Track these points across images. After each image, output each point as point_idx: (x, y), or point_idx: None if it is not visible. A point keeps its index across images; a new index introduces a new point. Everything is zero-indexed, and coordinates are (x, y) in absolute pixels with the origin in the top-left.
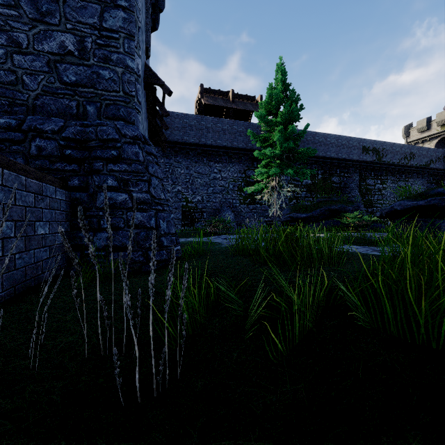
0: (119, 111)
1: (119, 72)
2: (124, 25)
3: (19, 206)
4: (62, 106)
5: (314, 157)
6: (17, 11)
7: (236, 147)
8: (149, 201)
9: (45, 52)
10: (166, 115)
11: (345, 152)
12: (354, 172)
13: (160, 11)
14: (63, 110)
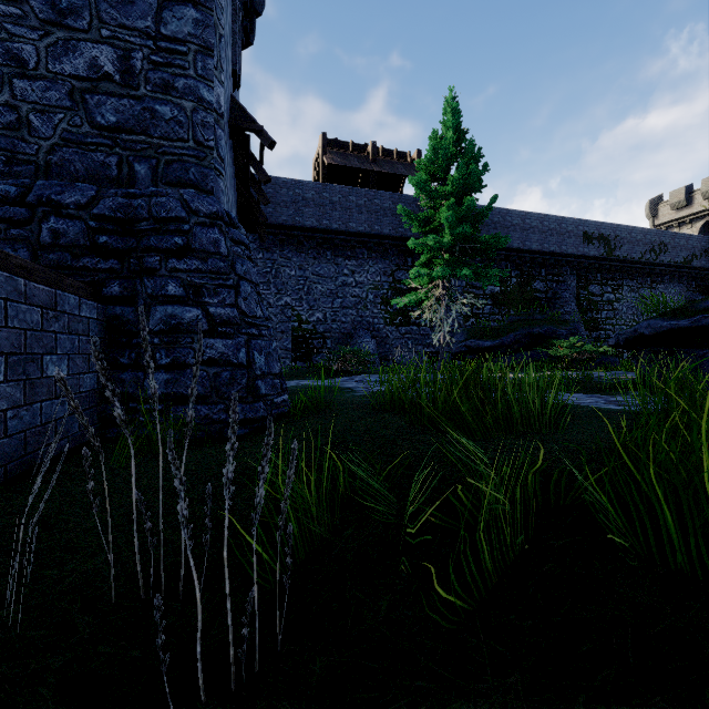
0: (187, 173)
1: (187, 109)
2: (195, 31)
3: (13, 329)
4: (93, 163)
5: (505, 250)
6: (19, 8)
7: (378, 233)
8: (237, 321)
9: (66, 75)
10: (266, 180)
11: (555, 242)
12: (569, 273)
13: (256, 15)
14: (96, 171)
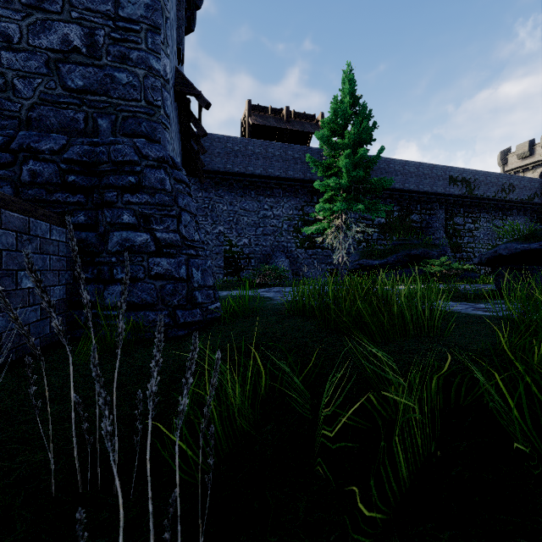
0: (140, 126)
1: (140, 75)
2: (146, 13)
3: None
4: (65, 119)
5: (389, 190)
6: None
7: (291, 177)
8: (179, 244)
9: (43, 48)
10: (203, 134)
11: (428, 184)
12: (438, 208)
13: (197, 8)
14: (67, 125)
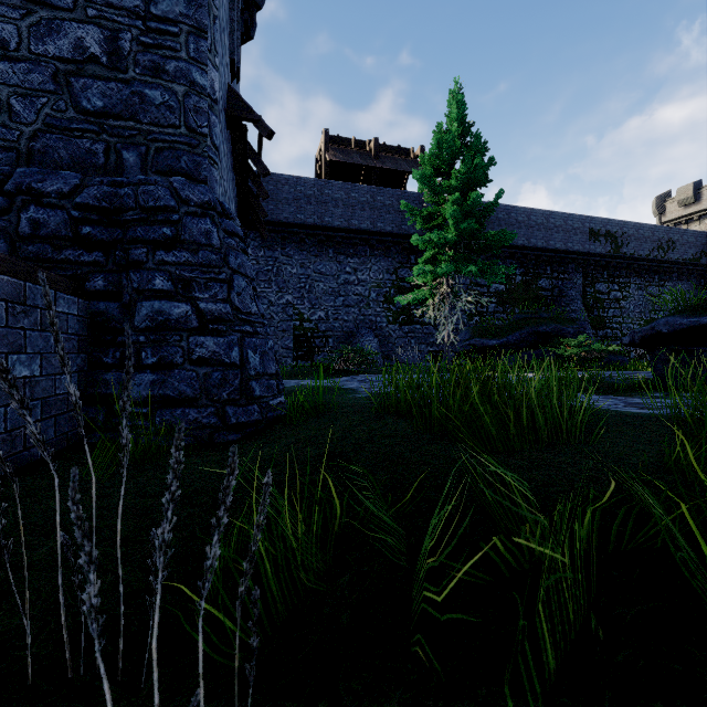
0: (179, 161)
1: (179, 93)
2: (187, 11)
3: None
4: (79, 151)
5: (509, 247)
6: None
7: (381, 230)
8: (230, 318)
9: (49, 57)
10: (265, 173)
11: (561, 239)
12: (575, 271)
13: (257, 8)
14: (81, 159)
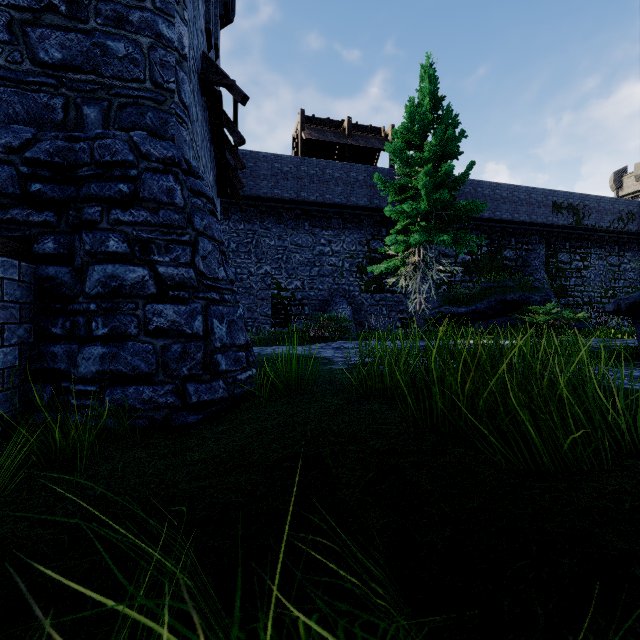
0: (143, 117)
1: (143, 45)
2: None
3: None
4: (35, 106)
5: (476, 219)
6: None
7: (354, 204)
8: (193, 283)
9: (4, 5)
10: (240, 141)
11: (525, 211)
12: (538, 242)
13: None
14: (38, 115)
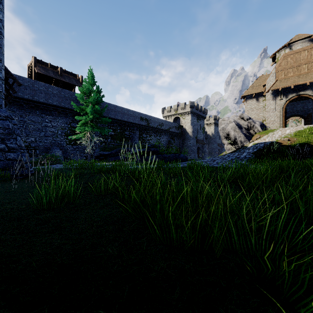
0: None
1: None
2: None
3: None
4: None
5: (115, 119)
6: None
7: (63, 106)
8: (17, 148)
9: None
10: (14, 92)
11: (132, 119)
12: (136, 129)
13: None
14: None
